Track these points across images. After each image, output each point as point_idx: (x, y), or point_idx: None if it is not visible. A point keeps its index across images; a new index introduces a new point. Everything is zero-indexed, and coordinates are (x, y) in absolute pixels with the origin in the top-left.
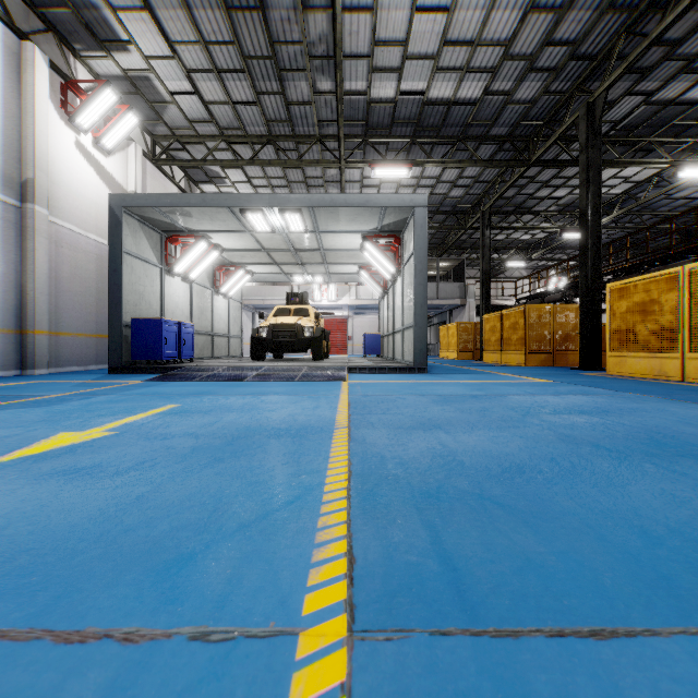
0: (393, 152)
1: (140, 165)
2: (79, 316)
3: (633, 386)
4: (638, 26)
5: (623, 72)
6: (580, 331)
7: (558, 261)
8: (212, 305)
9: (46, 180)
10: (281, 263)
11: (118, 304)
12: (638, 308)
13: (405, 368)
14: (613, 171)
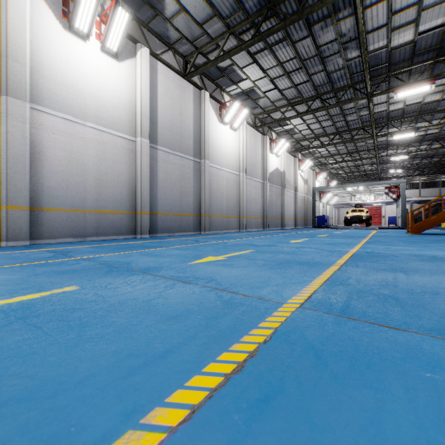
0: (401, 146)
1: (307, 170)
2: (299, 215)
3: None
4: None
5: None
6: None
7: None
8: (326, 208)
9: (298, 186)
10: (352, 193)
11: (314, 212)
12: None
13: (397, 228)
14: None
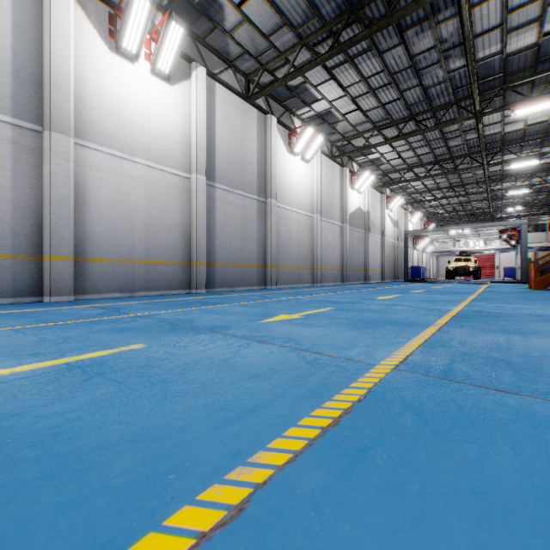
0: (520, 177)
1: (397, 210)
2: (387, 265)
3: None
4: None
5: None
6: None
7: None
8: (422, 257)
9: (385, 229)
10: (455, 238)
11: (406, 262)
12: None
13: (515, 282)
14: None
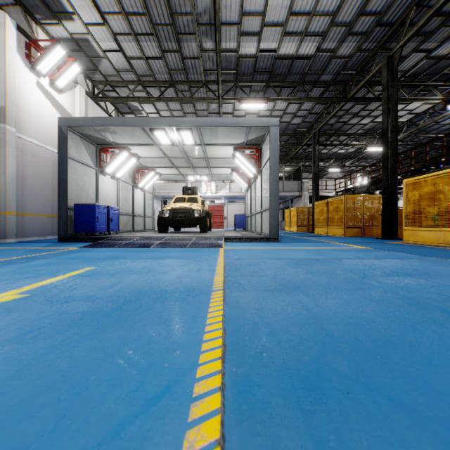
0: (254, 92)
1: (83, 100)
2: (39, 202)
3: (429, 252)
4: (424, 2)
5: (414, 34)
6: (383, 212)
7: (363, 167)
8: (132, 195)
9: (14, 108)
10: (179, 167)
11: (64, 194)
12: (427, 196)
13: (263, 238)
14: (401, 106)
